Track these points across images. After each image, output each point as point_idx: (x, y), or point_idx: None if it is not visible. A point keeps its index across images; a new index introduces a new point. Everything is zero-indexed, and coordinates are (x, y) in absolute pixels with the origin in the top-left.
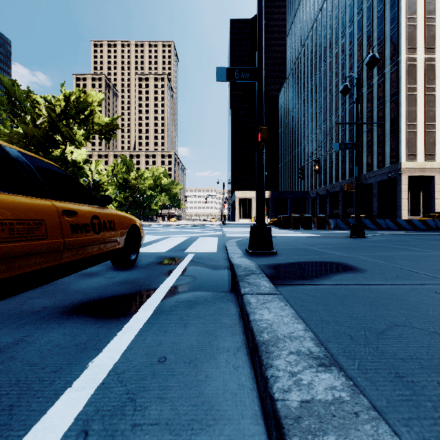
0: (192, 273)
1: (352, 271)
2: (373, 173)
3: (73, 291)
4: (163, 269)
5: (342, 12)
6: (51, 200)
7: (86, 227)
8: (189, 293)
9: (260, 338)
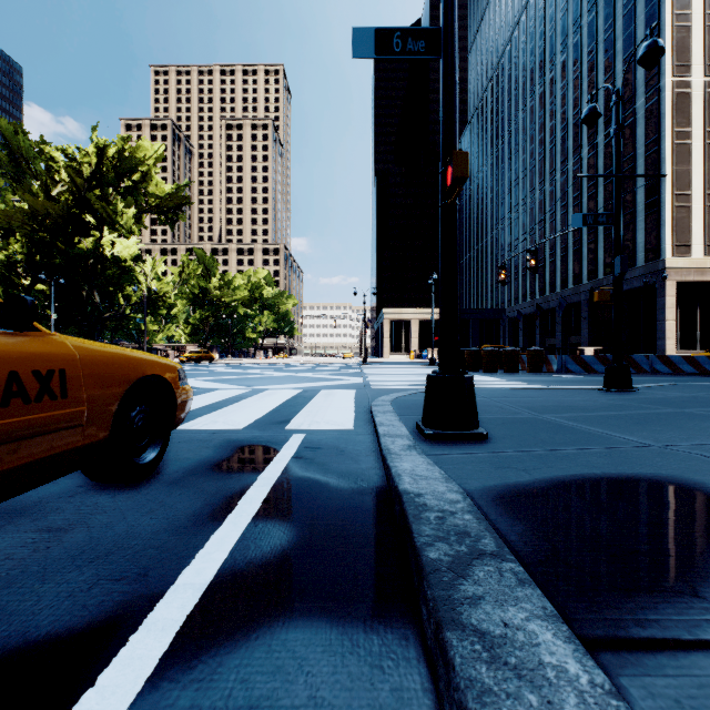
0: (288, 507)
1: None
2: None
3: None
4: (219, 491)
5: (561, 9)
6: None
7: None
8: (256, 637)
9: None
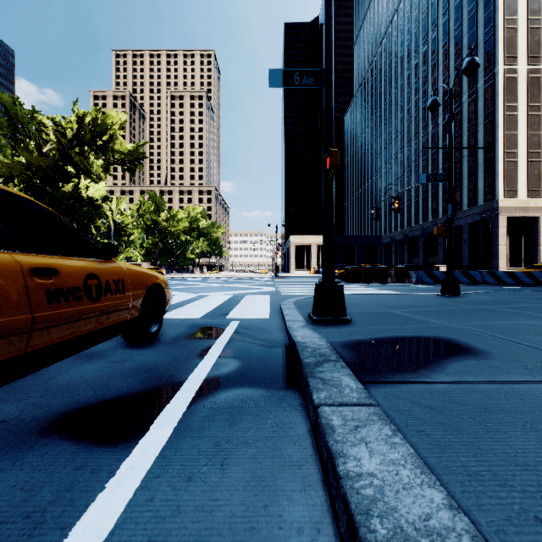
0: (236, 353)
1: (471, 354)
2: (463, 213)
3: (57, 387)
4: (196, 347)
5: (423, 12)
6: (11, 252)
7: (75, 293)
8: (231, 392)
9: (370, 536)
